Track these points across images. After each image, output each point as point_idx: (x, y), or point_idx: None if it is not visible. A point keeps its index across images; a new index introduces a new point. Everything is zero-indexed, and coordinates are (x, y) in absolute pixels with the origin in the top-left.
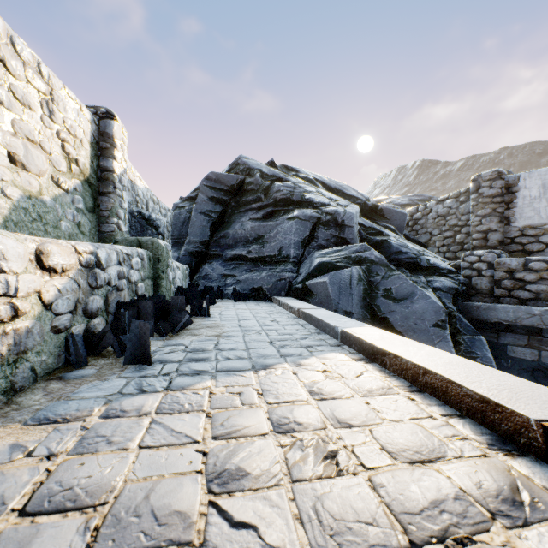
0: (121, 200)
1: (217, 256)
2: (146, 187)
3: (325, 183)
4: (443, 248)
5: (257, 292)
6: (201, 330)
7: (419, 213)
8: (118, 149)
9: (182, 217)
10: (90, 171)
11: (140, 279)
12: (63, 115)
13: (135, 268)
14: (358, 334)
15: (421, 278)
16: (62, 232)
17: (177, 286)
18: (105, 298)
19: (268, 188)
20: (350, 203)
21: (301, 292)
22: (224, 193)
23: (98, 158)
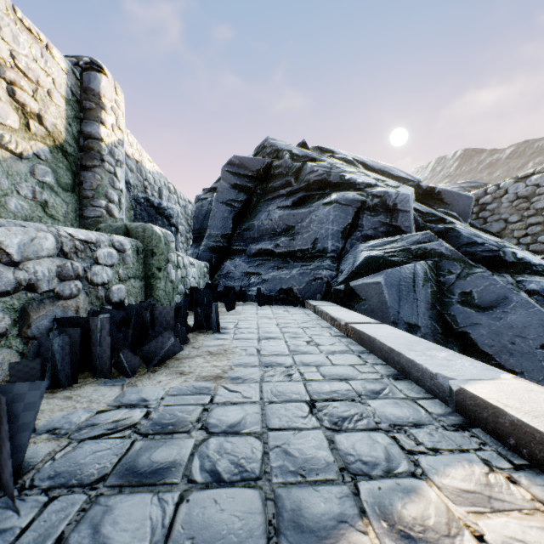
0: (112, 178)
1: (240, 251)
2: (159, 172)
3: (367, 164)
4: (525, 239)
5: (286, 294)
6: (196, 362)
7: (489, 196)
8: (108, 112)
9: (204, 209)
10: (65, 136)
11: (117, 279)
12: (12, 47)
13: (105, 263)
14: (522, 413)
15: (507, 278)
16: (9, 212)
17: (190, 286)
18: (19, 314)
19: (299, 171)
20: (401, 184)
21: (343, 295)
22: (249, 180)
23: (80, 122)
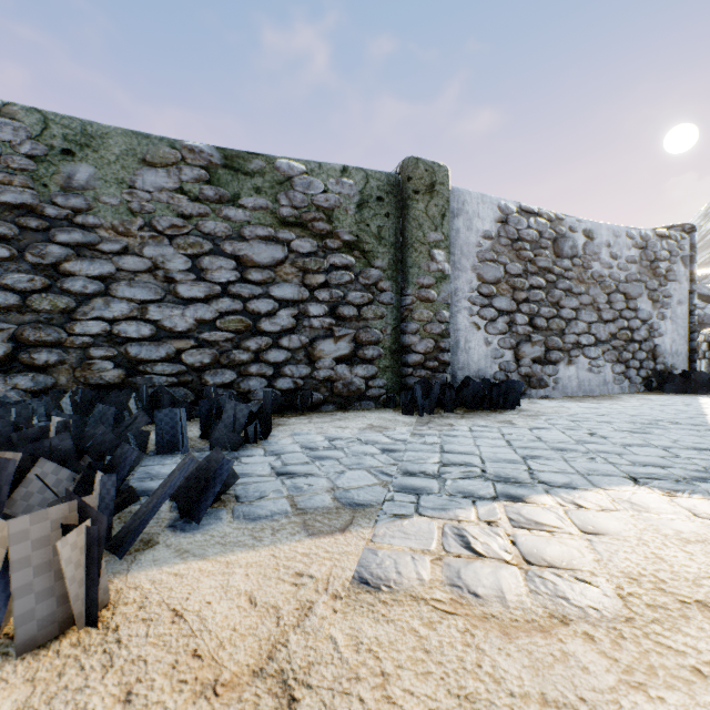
0: None
1: None
2: None
3: None
4: None
5: None
6: None
7: None
8: None
9: None
10: None
11: None
12: None
13: None
14: None
15: None
16: None
17: None
18: None
19: None
20: (705, 304)
21: None
22: None
23: None
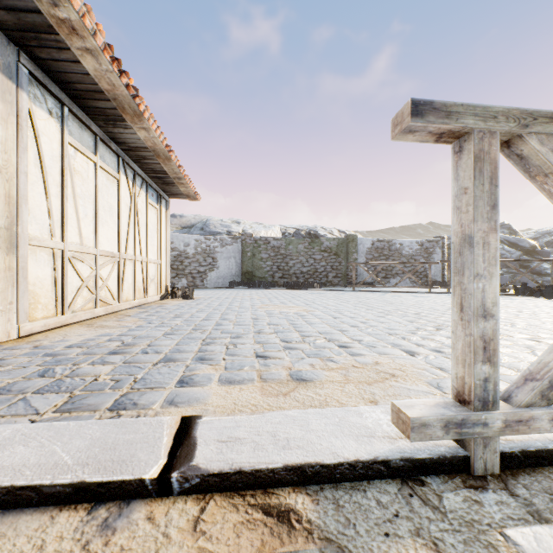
0: None
1: None
2: None
3: (509, 241)
4: None
5: None
6: None
7: None
8: None
9: None
10: None
11: None
12: None
13: None
14: None
15: (539, 278)
16: None
17: None
18: None
19: None
20: (517, 251)
21: None
22: None
23: None
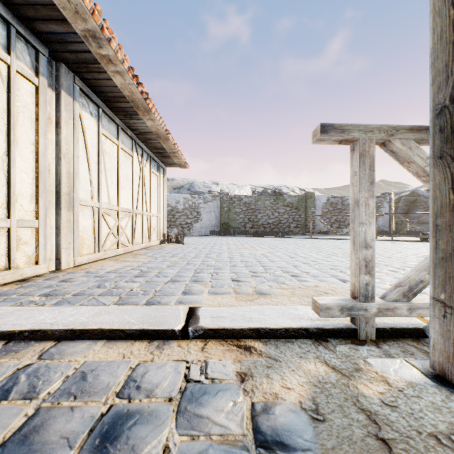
0: None
1: None
2: None
3: None
4: None
5: None
6: None
7: None
8: None
9: None
10: None
11: None
12: None
13: None
14: None
15: None
16: None
17: None
18: None
19: (426, 202)
20: None
21: None
22: (409, 203)
23: None
